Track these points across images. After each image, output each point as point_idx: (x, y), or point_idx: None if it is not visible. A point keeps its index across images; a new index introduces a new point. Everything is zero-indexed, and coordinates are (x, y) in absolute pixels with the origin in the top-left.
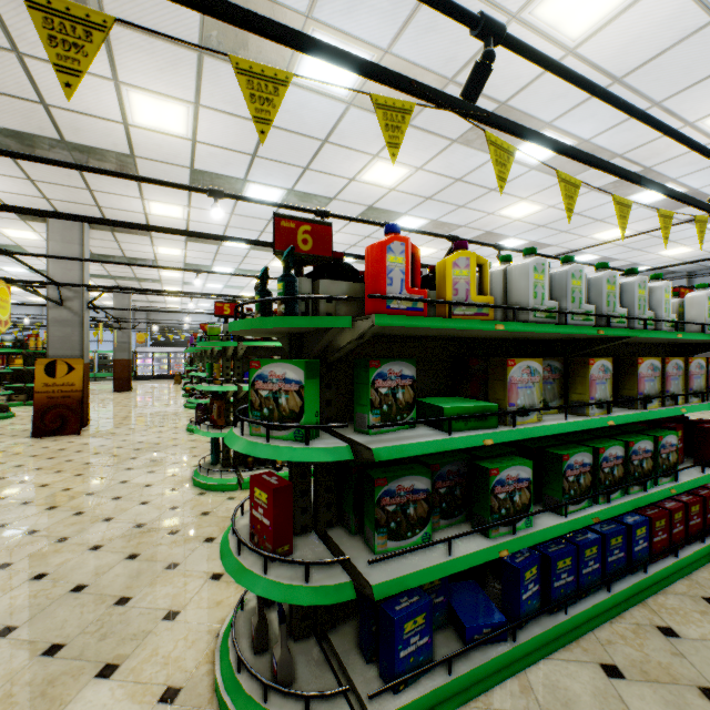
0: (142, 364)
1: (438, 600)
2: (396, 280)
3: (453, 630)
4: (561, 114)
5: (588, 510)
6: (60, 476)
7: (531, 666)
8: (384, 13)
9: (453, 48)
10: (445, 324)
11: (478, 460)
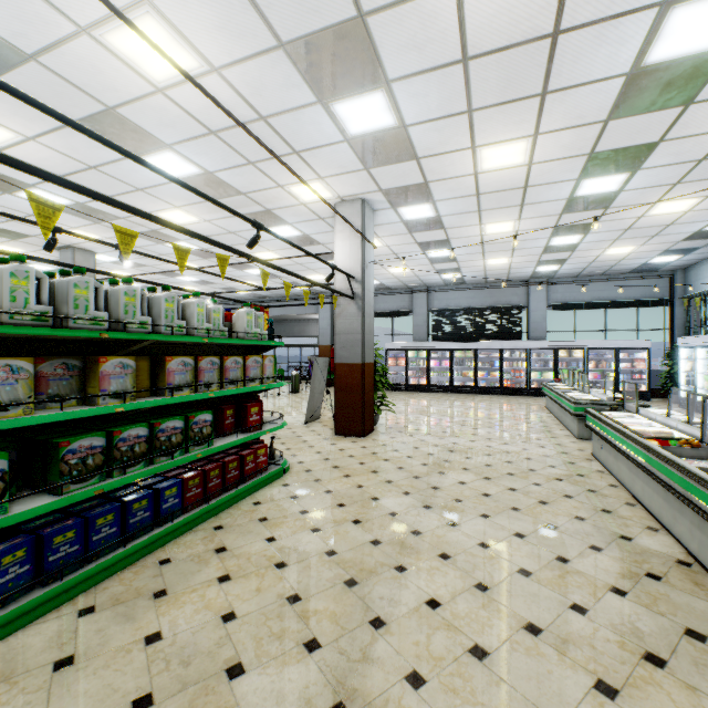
0: None
1: None
2: None
3: None
4: (178, 142)
5: (96, 485)
6: None
7: None
8: None
9: (18, 23)
10: None
11: None
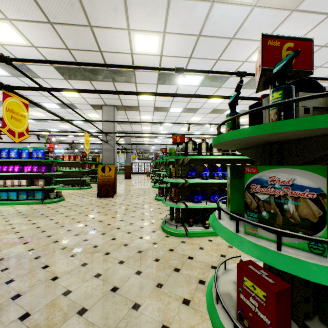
0: (134, 167)
1: None
2: None
3: None
4: None
5: None
6: (106, 217)
7: None
8: None
9: None
10: None
11: None
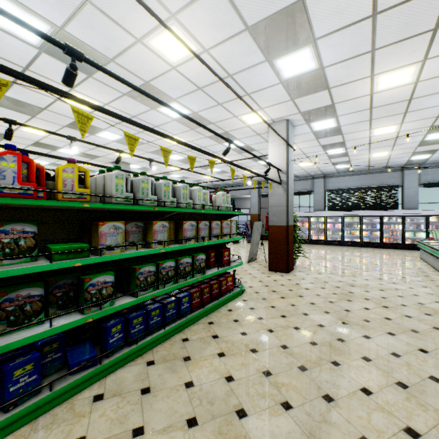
0: None
1: (57, 356)
2: (9, 176)
3: (66, 369)
4: (180, 97)
5: (151, 293)
6: None
7: (111, 373)
8: (53, 6)
9: (108, 43)
10: (43, 203)
11: (83, 275)
